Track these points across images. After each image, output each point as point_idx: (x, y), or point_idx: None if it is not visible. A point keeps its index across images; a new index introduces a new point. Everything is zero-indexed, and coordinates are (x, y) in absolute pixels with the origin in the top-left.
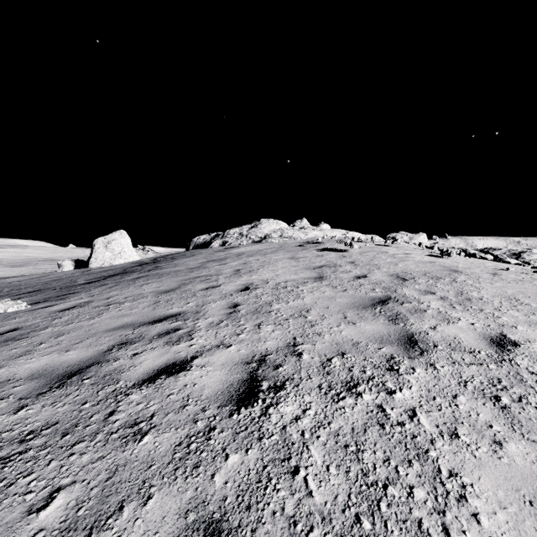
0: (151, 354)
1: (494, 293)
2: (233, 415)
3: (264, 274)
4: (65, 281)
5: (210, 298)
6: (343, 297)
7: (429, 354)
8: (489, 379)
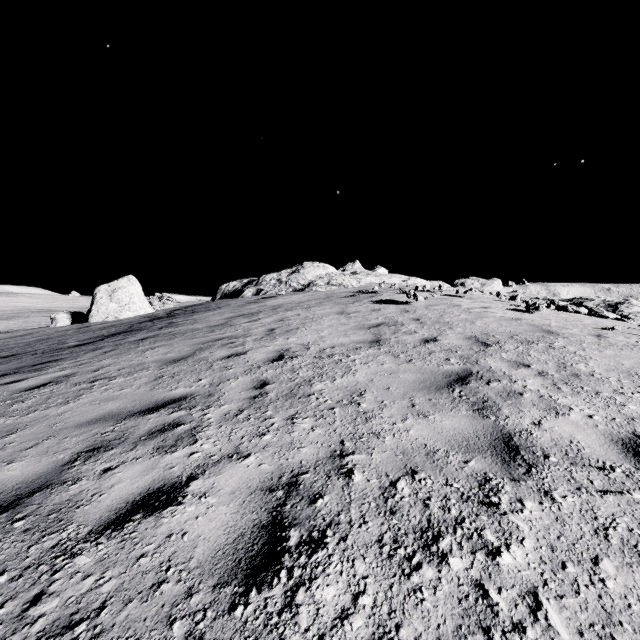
0: (130, 470)
1: (607, 365)
2: (236, 608)
3: (305, 336)
4: (51, 342)
5: (230, 372)
6: (408, 371)
7: (539, 472)
8: (639, 522)
